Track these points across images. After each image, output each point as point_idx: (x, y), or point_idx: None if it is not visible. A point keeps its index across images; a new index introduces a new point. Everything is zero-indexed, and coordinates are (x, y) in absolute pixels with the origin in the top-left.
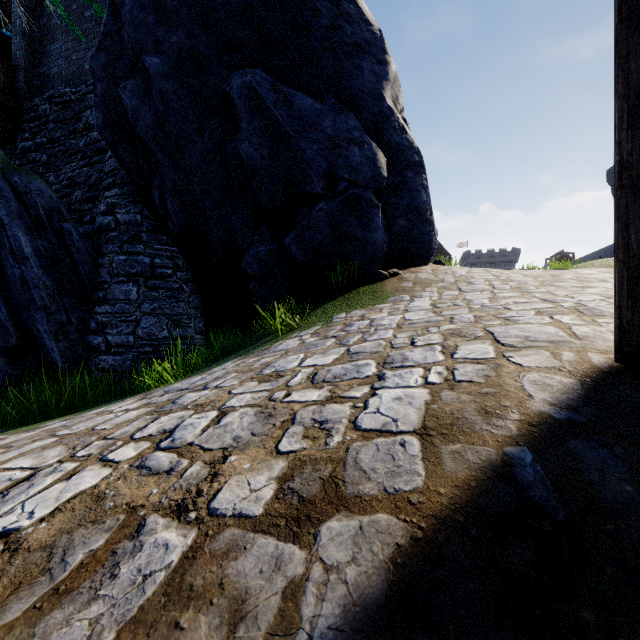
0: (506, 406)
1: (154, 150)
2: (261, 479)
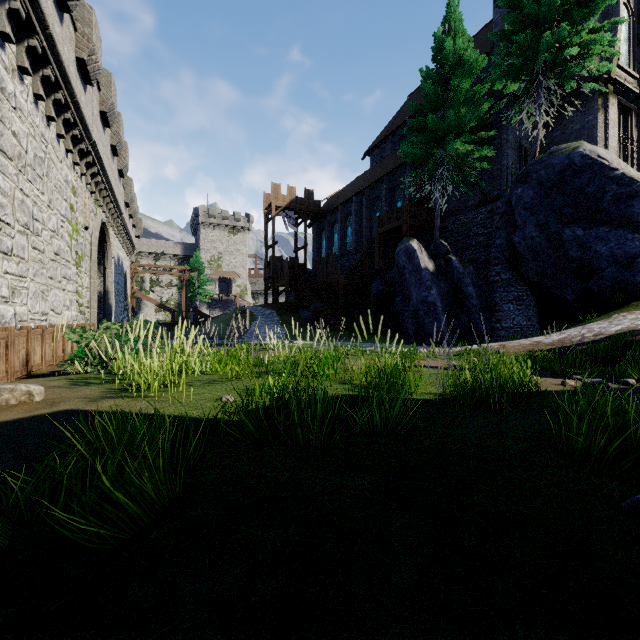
0: (632, 328)
1: (525, 255)
2: (590, 334)
